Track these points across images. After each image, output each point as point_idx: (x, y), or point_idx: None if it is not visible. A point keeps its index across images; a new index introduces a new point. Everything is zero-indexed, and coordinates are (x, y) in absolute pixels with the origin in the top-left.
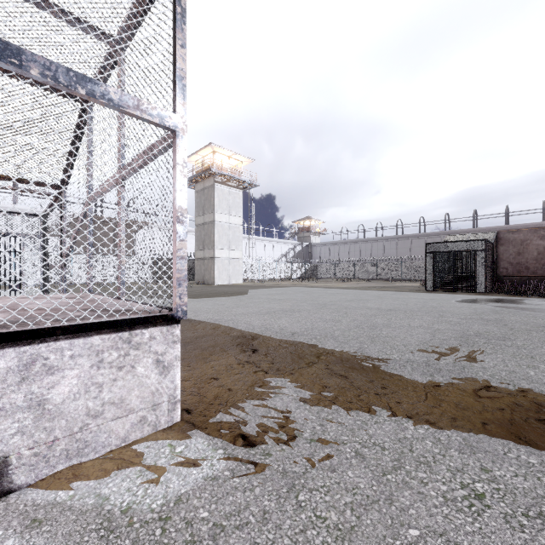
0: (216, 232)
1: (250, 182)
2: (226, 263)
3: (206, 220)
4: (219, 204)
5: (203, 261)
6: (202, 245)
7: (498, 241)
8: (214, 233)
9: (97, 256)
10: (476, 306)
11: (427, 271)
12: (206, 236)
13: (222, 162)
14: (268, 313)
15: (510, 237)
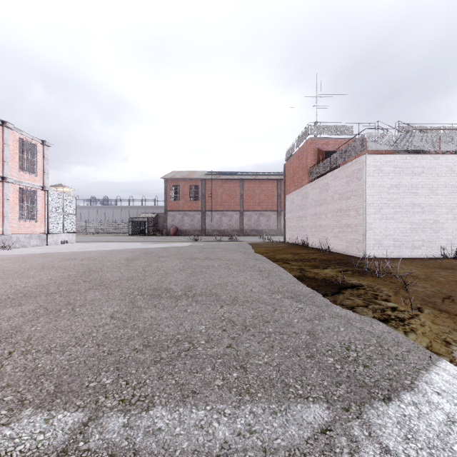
0: None
1: None
2: None
3: None
4: None
5: None
6: None
7: (158, 217)
8: None
9: None
10: (133, 237)
11: (130, 228)
12: None
13: None
14: None
15: (162, 215)
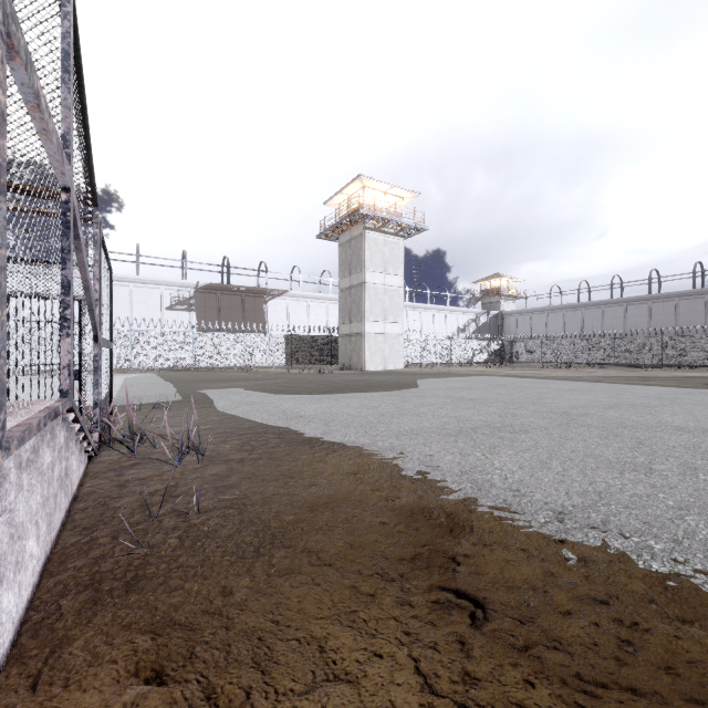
0: (367, 298)
1: (414, 225)
2: (380, 341)
3: (353, 282)
4: (370, 259)
5: (350, 339)
6: (348, 317)
7: None
8: (363, 300)
9: (220, 334)
10: None
11: None
12: (353, 304)
13: (375, 201)
14: (463, 434)
15: None
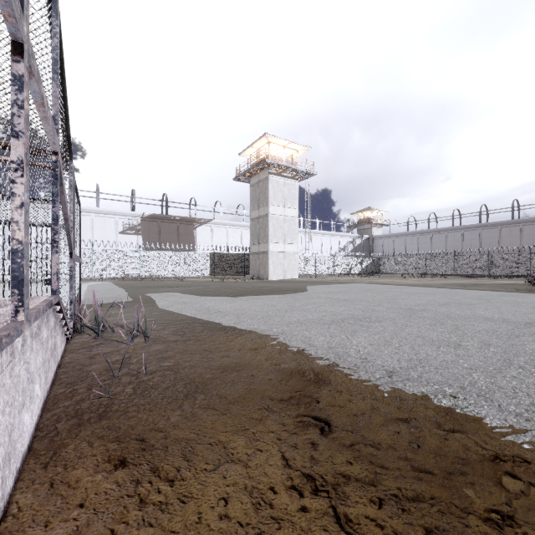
0: (271, 226)
1: (306, 171)
2: (281, 257)
3: (261, 213)
4: (274, 196)
5: (258, 256)
6: (257, 239)
7: None
8: (268, 227)
9: (161, 252)
10: None
11: None
12: (261, 230)
13: (277, 153)
14: (334, 323)
15: None
